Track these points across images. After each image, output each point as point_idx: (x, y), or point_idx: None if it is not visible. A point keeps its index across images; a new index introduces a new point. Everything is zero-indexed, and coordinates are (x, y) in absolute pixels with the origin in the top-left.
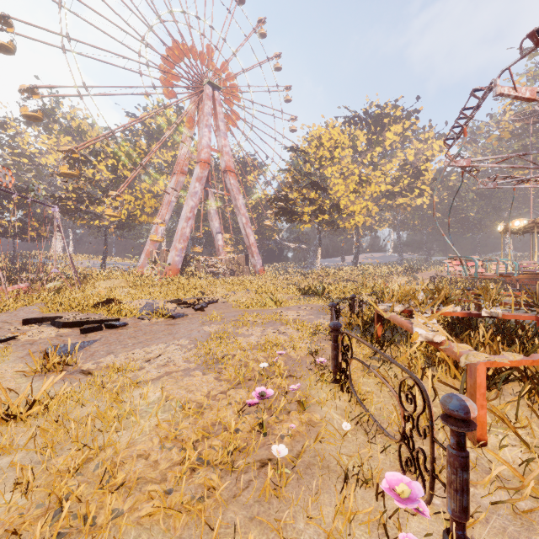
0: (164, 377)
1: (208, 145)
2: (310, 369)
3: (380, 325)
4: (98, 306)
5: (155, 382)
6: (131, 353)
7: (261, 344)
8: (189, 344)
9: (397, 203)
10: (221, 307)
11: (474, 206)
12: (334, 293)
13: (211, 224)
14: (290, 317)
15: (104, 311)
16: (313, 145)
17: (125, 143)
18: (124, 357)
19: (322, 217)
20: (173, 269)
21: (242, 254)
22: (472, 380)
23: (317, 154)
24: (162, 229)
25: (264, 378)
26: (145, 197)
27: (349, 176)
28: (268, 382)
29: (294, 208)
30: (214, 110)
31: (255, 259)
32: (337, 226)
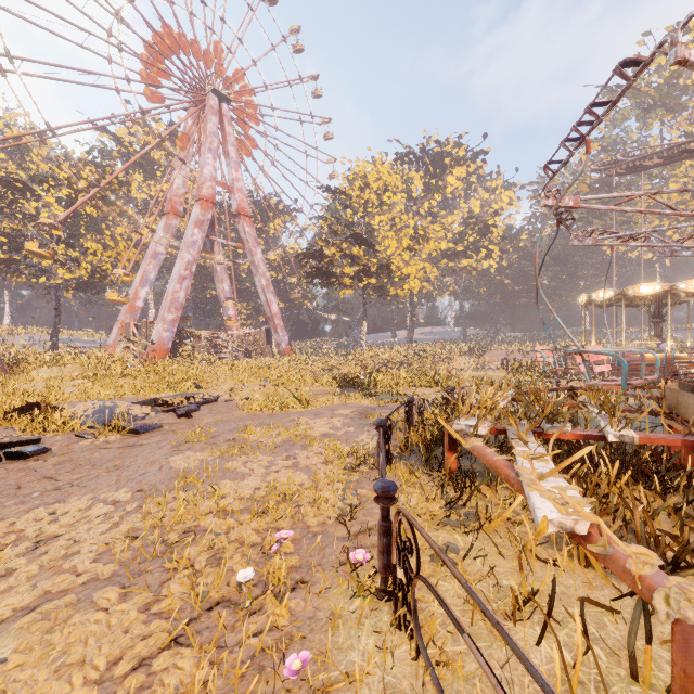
0: (27, 617)
1: (212, 177)
2: (339, 561)
3: (453, 453)
4: (12, 414)
5: (3, 631)
6: (22, 520)
7: (261, 496)
8: (131, 501)
9: (461, 265)
10: (221, 410)
11: (548, 272)
12: (384, 385)
13: (218, 286)
14: (317, 432)
15: (17, 424)
16: (356, 185)
17: (87, 167)
18: (3, 531)
19: (368, 281)
20: (159, 349)
21: (262, 328)
22: (690, 662)
23: (361, 198)
24: (144, 292)
25: (239, 614)
26: (119, 246)
27: (402, 229)
28: (251, 614)
29: (331, 268)
30: (221, 130)
31: (279, 335)
32: (387, 293)
